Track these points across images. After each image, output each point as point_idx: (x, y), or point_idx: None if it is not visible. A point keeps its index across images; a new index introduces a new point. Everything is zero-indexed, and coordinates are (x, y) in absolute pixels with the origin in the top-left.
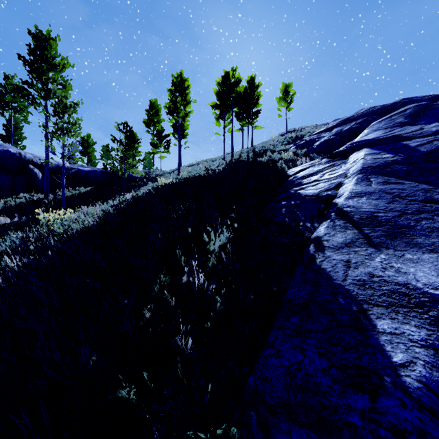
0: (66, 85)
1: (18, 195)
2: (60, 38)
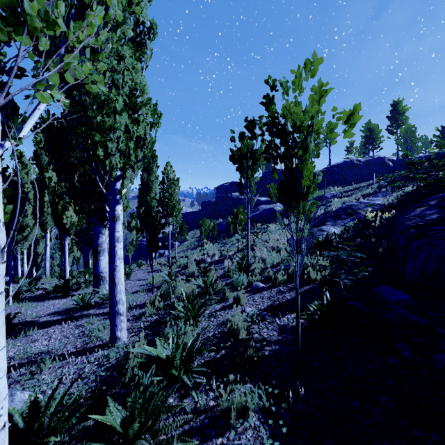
0: (406, 119)
1: (383, 175)
2: (403, 99)
